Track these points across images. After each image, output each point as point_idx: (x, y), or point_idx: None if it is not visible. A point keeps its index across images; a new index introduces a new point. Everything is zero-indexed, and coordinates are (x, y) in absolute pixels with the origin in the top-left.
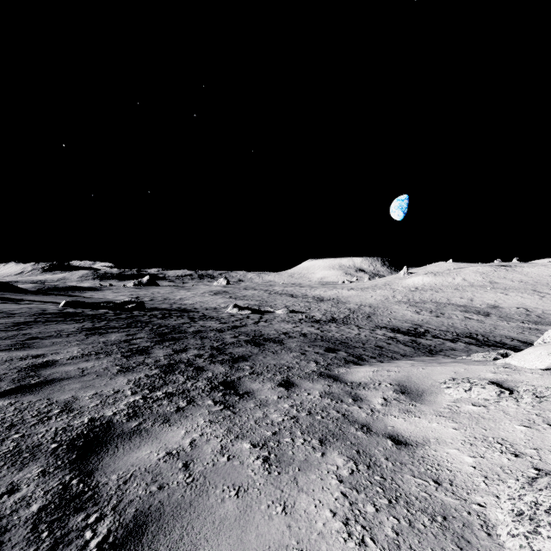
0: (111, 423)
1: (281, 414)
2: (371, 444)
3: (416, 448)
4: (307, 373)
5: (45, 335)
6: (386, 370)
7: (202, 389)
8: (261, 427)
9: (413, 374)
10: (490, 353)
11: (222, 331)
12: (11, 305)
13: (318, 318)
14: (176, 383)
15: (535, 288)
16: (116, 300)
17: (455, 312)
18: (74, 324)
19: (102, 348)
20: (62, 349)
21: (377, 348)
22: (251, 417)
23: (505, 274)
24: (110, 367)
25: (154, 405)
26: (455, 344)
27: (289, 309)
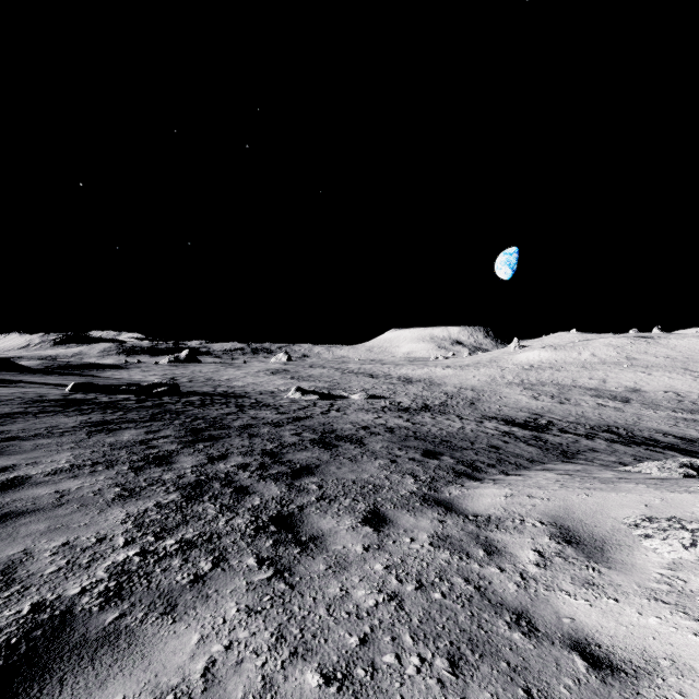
0: (69, 615)
1: (371, 588)
2: (547, 669)
3: (637, 683)
4: (404, 496)
5: (29, 433)
6: (526, 495)
7: (242, 532)
8: (338, 623)
9: (574, 504)
10: (666, 462)
11: (280, 424)
12: (1, 388)
13: (407, 405)
14: (202, 520)
15: (687, 366)
16: (145, 381)
17: (584, 397)
18: (77, 416)
19: (104, 454)
20: (45, 457)
21: (492, 449)
22: (321, 598)
23: (646, 347)
24: (106, 488)
25: (156, 571)
26: (594, 442)
27: (368, 393)
